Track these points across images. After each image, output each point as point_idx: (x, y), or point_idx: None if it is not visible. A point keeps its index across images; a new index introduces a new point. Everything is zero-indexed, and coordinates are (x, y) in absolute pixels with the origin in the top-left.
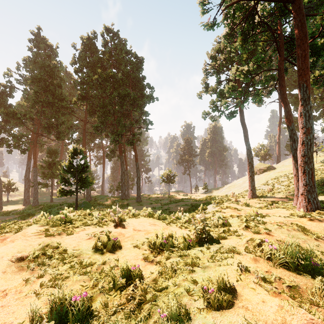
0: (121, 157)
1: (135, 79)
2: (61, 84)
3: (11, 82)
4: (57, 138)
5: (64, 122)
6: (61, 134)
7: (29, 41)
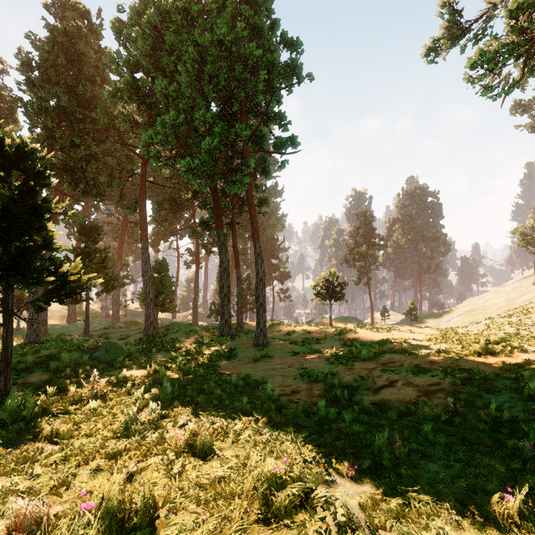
0: (219, 232)
1: (253, 24)
2: (94, 77)
3: (10, 90)
4: (83, 193)
5: (95, 155)
6: (88, 182)
7: (46, 7)
